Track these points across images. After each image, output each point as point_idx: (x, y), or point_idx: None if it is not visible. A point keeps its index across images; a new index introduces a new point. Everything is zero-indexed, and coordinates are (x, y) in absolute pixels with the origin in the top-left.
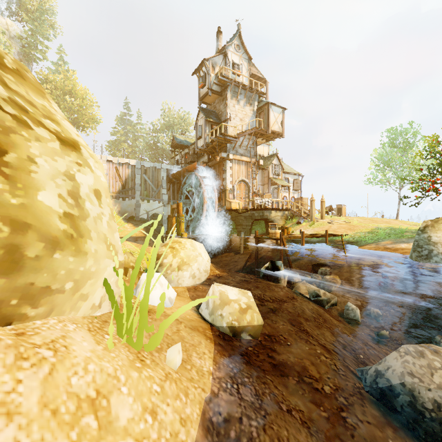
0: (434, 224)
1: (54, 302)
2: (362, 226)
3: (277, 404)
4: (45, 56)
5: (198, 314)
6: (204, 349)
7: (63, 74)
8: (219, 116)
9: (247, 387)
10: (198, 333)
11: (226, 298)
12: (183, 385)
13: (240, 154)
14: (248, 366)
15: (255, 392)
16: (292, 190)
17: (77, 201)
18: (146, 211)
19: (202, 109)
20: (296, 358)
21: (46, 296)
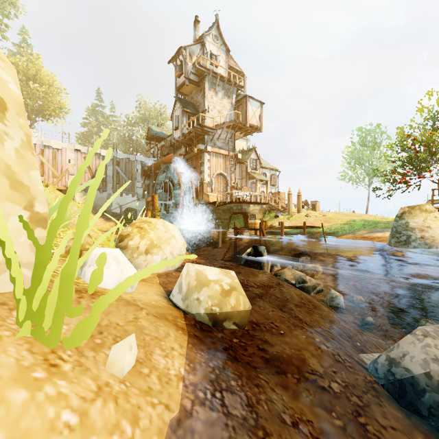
0: (411, 210)
1: None
2: (338, 218)
3: (278, 416)
4: (4, 35)
5: (168, 301)
6: (173, 342)
7: (25, 57)
8: (197, 107)
9: (235, 395)
10: (166, 322)
11: (205, 279)
12: (130, 404)
13: (218, 147)
14: (235, 363)
15: (246, 401)
16: (269, 185)
17: None
18: (118, 205)
19: (179, 99)
20: (293, 349)
21: None
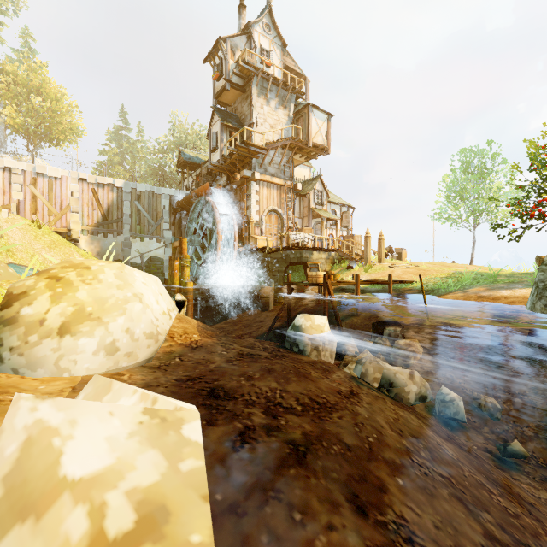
0: None
1: None
2: (436, 270)
3: None
4: None
5: None
6: None
7: (26, 64)
8: (242, 121)
9: None
10: None
11: (44, 473)
12: None
13: (271, 174)
14: None
15: None
16: (340, 226)
17: None
18: (139, 253)
19: (218, 110)
20: None
21: None
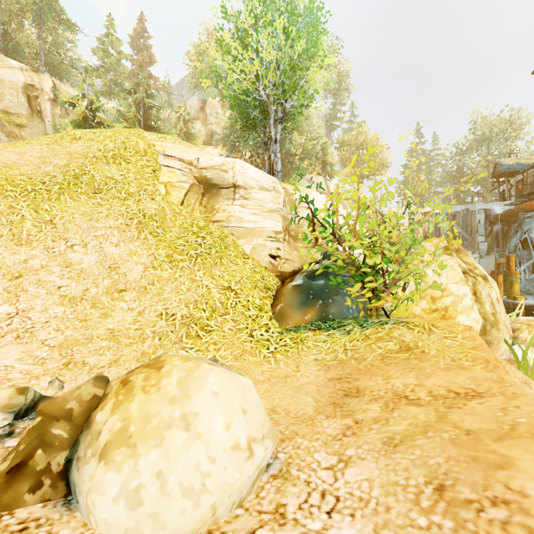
0: None
1: (492, 347)
2: None
3: None
4: (342, 121)
5: None
6: None
7: (356, 131)
8: None
9: None
10: None
11: None
12: None
13: None
14: None
15: None
16: None
17: (493, 306)
18: None
19: None
20: None
21: (490, 345)
